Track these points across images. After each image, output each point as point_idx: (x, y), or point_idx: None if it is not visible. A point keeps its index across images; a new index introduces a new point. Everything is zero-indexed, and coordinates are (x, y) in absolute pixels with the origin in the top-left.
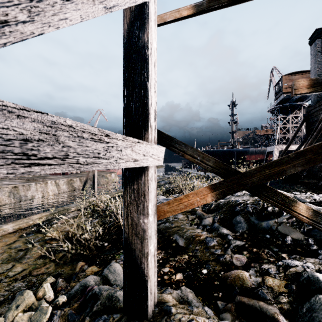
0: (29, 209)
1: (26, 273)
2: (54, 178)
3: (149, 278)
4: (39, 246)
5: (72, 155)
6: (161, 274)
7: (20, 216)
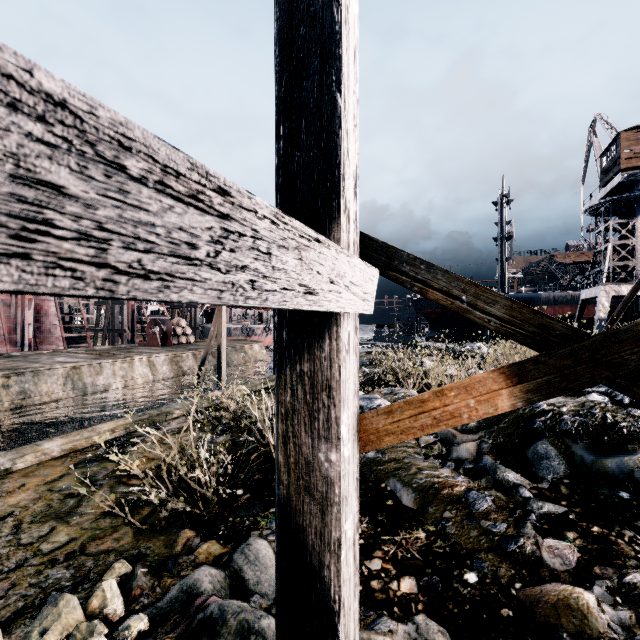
0: (101, 410)
1: (75, 549)
2: (146, 351)
3: (343, 608)
4: (102, 493)
5: (70, 228)
6: (364, 575)
7: (84, 423)
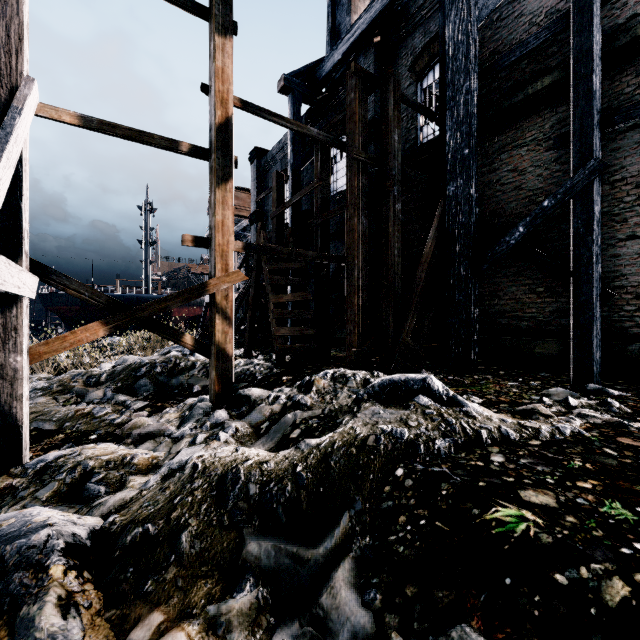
0: None
1: None
2: None
3: (24, 424)
4: None
5: None
6: None
7: None
